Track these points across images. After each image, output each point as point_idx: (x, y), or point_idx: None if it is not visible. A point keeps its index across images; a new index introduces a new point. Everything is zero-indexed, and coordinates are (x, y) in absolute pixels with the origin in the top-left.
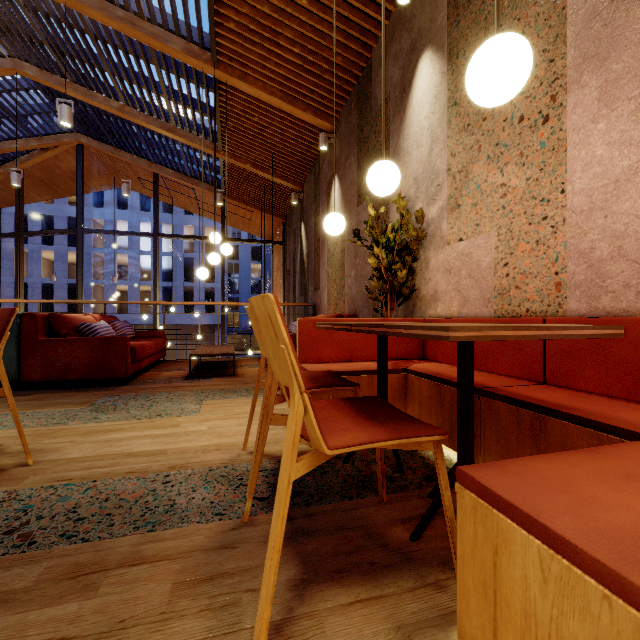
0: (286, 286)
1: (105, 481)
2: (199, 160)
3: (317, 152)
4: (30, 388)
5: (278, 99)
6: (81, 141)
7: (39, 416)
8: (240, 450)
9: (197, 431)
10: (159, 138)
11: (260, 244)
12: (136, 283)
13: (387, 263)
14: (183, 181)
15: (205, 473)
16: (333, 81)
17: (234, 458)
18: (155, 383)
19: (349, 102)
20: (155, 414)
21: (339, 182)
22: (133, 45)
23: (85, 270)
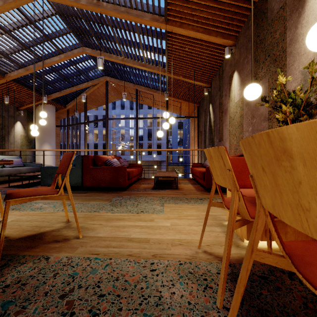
0: (199, 140)
1: (116, 260)
2: (156, 79)
3: (221, 61)
4: (86, 189)
5: (200, 33)
6: (107, 79)
7: (88, 206)
8: (196, 248)
9: (164, 226)
10: (138, 71)
11: (182, 120)
12: (128, 142)
13: (293, 116)
14: (148, 91)
15: (177, 266)
16: (236, 11)
17: (194, 255)
18: (138, 191)
19: (247, 22)
20: (140, 210)
21: (238, 74)
22: (128, 25)
23: (109, 137)
